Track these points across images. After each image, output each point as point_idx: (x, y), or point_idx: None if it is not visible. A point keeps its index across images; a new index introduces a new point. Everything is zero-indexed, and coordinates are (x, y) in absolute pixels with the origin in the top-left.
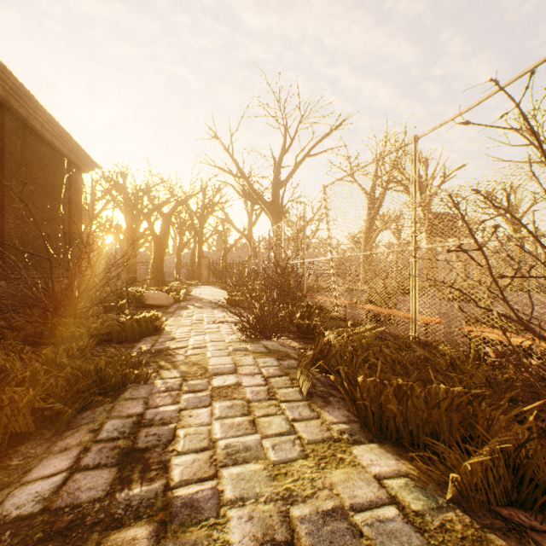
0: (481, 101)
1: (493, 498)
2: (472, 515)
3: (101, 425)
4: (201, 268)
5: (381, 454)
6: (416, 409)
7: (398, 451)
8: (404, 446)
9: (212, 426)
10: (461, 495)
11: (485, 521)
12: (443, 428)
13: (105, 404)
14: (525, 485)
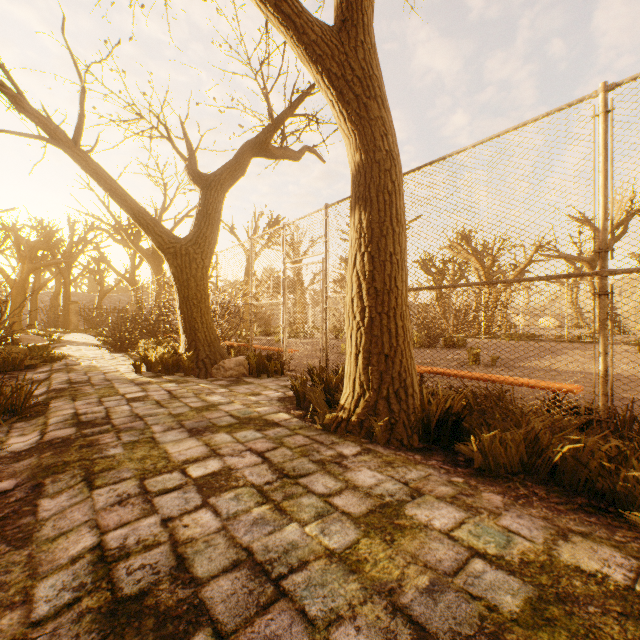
0: None
1: None
2: None
3: (53, 365)
4: (70, 314)
5: None
6: None
7: None
8: None
9: (93, 362)
10: None
11: None
12: None
13: (48, 364)
14: None
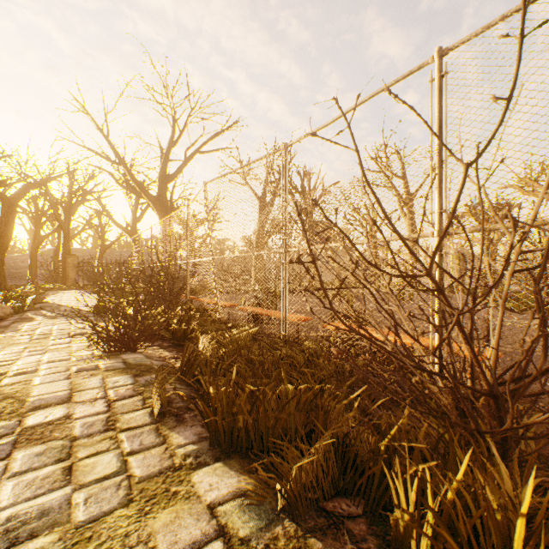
0: (335, 119)
1: (322, 494)
2: (299, 522)
3: None
4: (67, 268)
5: (225, 473)
6: (267, 414)
7: (245, 464)
8: (254, 456)
9: None
10: (291, 503)
11: (309, 525)
12: (290, 428)
13: None
14: (348, 472)
